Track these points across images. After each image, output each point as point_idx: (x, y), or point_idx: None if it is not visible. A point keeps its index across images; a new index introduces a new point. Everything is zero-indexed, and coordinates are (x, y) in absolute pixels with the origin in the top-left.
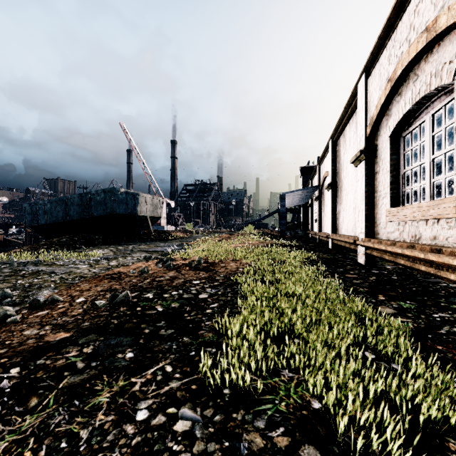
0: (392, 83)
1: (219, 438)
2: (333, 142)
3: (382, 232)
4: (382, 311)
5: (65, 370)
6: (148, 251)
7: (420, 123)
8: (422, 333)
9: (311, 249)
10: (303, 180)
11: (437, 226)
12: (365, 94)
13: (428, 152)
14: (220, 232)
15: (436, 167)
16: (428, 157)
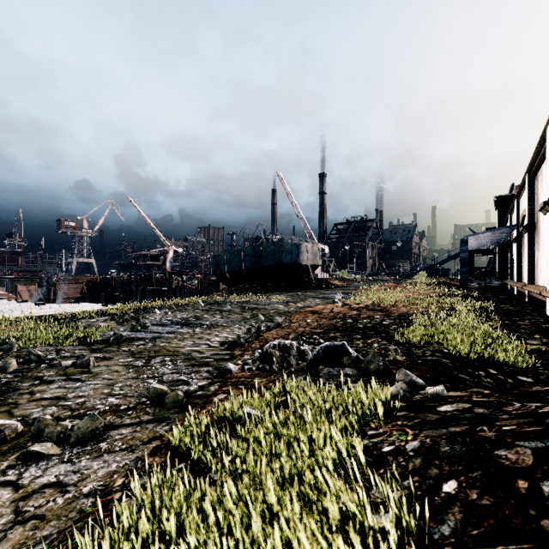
0: None
1: (405, 350)
2: (530, 177)
3: None
4: (528, 342)
5: (335, 337)
6: (318, 297)
7: None
8: (547, 352)
9: (498, 301)
10: (500, 214)
11: None
12: None
13: None
14: (382, 280)
15: None
16: None
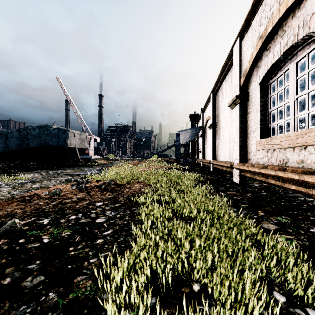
0: (264, 39)
1: None
2: (214, 94)
3: (253, 158)
4: (266, 227)
5: None
6: (72, 174)
7: (285, 71)
8: (311, 252)
9: (198, 171)
10: (192, 123)
11: (305, 152)
12: (239, 53)
13: (293, 93)
14: (133, 160)
15: (299, 104)
16: (293, 97)
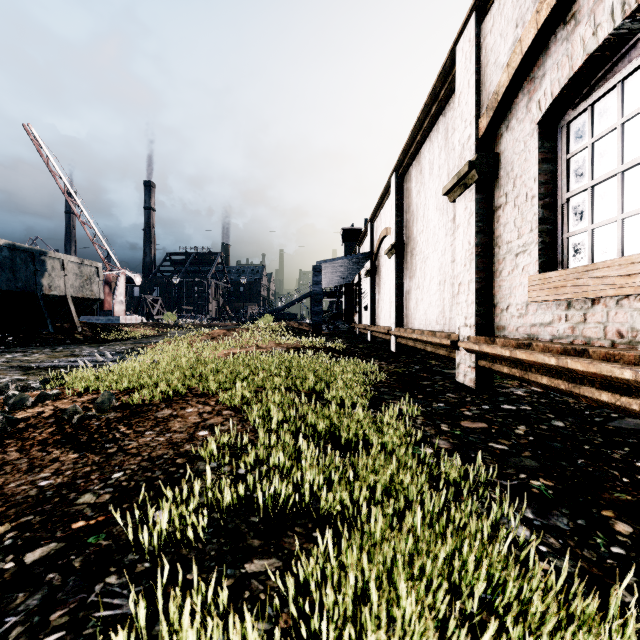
0: None
1: None
2: (399, 176)
3: (516, 324)
4: None
5: None
6: (34, 367)
7: (627, 75)
8: None
9: (363, 353)
10: (347, 249)
11: None
12: (476, 54)
13: None
14: (220, 326)
15: None
16: None
